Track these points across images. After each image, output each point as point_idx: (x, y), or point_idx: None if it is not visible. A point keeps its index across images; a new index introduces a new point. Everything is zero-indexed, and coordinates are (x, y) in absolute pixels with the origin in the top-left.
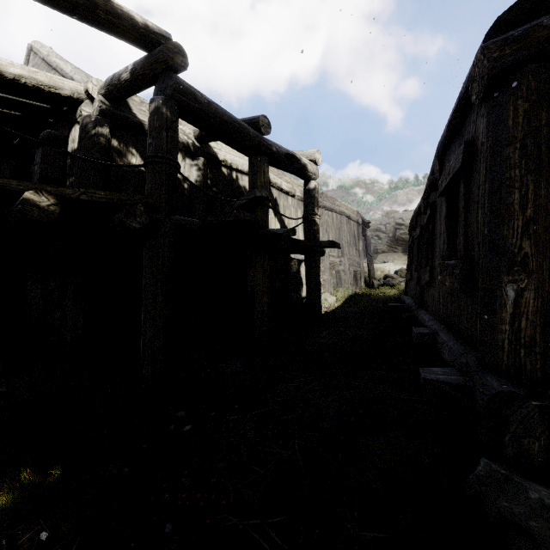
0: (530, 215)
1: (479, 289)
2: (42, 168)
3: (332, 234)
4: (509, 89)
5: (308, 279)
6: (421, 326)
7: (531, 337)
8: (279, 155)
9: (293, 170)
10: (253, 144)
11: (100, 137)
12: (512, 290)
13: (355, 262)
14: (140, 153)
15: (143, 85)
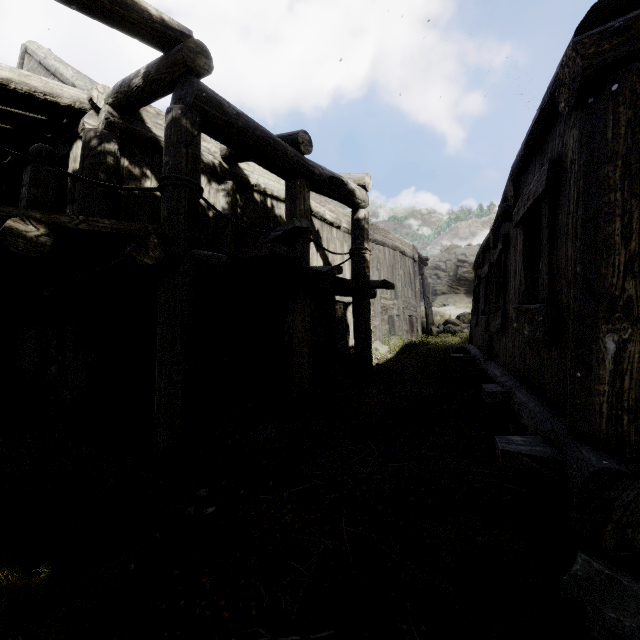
0: (635, 249)
1: (570, 340)
2: (31, 190)
3: (383, 272)
4: (607, 94)
5: (356, 326)
6: (491, 381)
7: (636, 400)
8: (322, 179)
9: (339, 196)
10: (291, 165)
11: (107, 156)
12: (612, 341)
13: (410, 305)
14: (156, 175)
15: (158, 92)
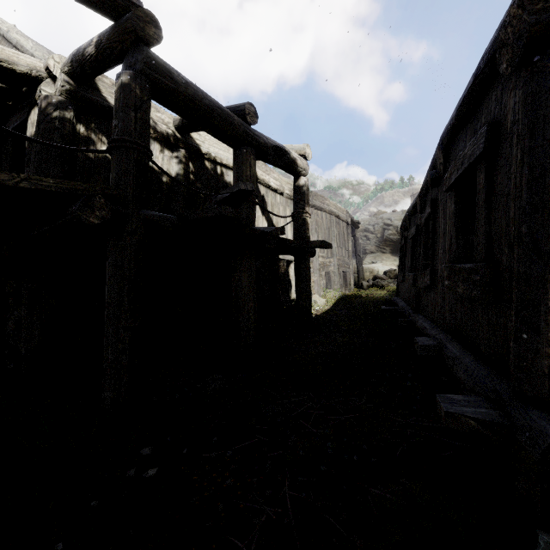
0: None
1: (514, 300)
2: None
3: (321, 234)
4: None
5: (297, 282)
6: (420, 333)
7: None
8: (267, 148)
9: (282, 164)
10: (237, 134)
11: (63, 121)
12: None
13: (344, 263)
14: None
15: (110, 61)
